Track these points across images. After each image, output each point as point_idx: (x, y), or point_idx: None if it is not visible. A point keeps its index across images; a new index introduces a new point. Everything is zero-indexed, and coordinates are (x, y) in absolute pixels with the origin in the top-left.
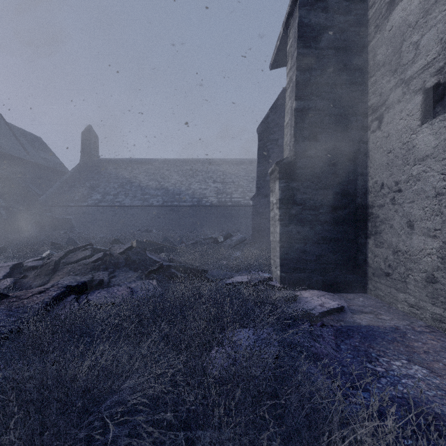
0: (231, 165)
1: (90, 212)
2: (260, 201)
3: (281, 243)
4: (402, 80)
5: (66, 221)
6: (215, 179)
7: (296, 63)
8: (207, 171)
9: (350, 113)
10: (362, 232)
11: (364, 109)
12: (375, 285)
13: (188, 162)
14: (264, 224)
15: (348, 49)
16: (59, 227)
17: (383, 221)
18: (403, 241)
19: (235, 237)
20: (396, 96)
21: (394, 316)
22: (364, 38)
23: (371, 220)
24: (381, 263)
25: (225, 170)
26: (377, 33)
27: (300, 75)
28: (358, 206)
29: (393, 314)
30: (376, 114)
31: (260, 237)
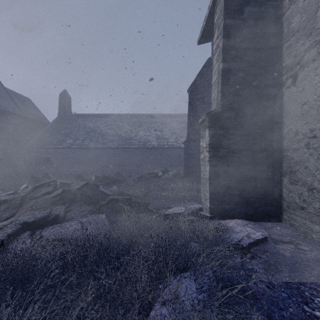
0: (168, 118)
1: (64, 153)
2: (190, 144)
3: (211, 180)
4: (317, 41)
5: (47, 159)
6: (156, 128)
7: (223, 31)
8: (150, 122)
9: (267, 73)
10: (277, 171)
11: (279, 69)
12: (290, 216)
13: (136, 115)
14: (193, 162)
15: (266, 19)
16: (42, 163)
17: (298, 163)
18: (319, 180)
19: (171, 172)
20: (311, 56)
21: (312, 247)
22: (279, 10)
23: (286, 161)
24: (296, 197)
25: (163, 121)
26: (291, 5)
27: (226, 41)
28: (274, 150)
29: (310, 244)
30: (291, 73)
31: (190, 172)
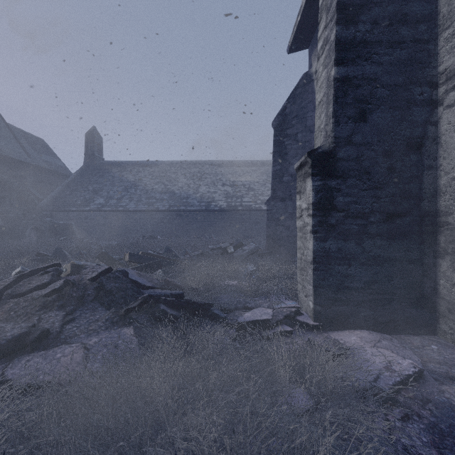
0: (242, 167)
1: (92, 218)
2: (276, 205)
3: (316, 264)
4: None
5: (67, 227)
6: (225, 182)
7: (336, 14)
8: (216, 173)
9: (412, 83)
10: (429, 249)
11: (432, 77)
12: (453, 326)
13: (196, 164)
14: (280, 231)
15: None
16: (59, 233)
17: None
18: None
19: (247, 247)
20: None
21: None
22: None
23: (446, 233)
24: None
25: (235, 172)
26: None
27: (342, 31)
28: (424, 213)
29: None
30: None
31: (276, 247)
